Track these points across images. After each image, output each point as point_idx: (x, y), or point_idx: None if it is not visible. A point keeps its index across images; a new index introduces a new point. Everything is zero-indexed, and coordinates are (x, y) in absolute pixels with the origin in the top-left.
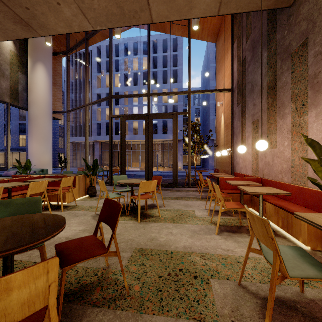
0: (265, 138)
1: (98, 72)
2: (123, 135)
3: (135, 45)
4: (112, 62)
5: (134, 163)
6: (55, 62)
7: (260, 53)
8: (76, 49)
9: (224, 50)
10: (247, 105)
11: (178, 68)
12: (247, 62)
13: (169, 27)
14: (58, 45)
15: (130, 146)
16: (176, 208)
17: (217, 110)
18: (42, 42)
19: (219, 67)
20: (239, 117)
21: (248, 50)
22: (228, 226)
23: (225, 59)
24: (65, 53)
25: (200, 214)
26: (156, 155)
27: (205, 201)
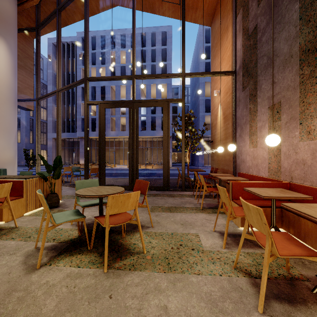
0: (297, 126)
1: (83, 65)
2: (102, 126)
3: (122, 38)
4: (99, 55)
5: (122, 160)
6: (24, 42)
7: (286, 9)
8: (50, 28)
9: (222, 30)
10: (259, 86)
11: (167, 63)
12: (259, 30)
13: (159, 6)
14: (27, 21)
15: (118, 143)
16: (171, 229)
17: (212, 102)
18: (2, 11)
19: (214, 52)
20: (245, 104)
21: (261, 14)
22: (269, 277)
23: (223, 40)
24: (34, 29)
25: (209, 243)
26: (144, 152)
27: (209, 214)
